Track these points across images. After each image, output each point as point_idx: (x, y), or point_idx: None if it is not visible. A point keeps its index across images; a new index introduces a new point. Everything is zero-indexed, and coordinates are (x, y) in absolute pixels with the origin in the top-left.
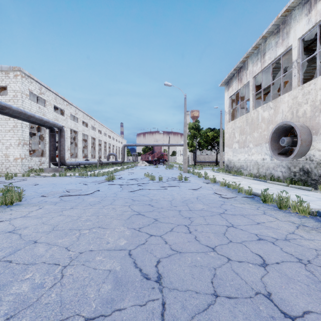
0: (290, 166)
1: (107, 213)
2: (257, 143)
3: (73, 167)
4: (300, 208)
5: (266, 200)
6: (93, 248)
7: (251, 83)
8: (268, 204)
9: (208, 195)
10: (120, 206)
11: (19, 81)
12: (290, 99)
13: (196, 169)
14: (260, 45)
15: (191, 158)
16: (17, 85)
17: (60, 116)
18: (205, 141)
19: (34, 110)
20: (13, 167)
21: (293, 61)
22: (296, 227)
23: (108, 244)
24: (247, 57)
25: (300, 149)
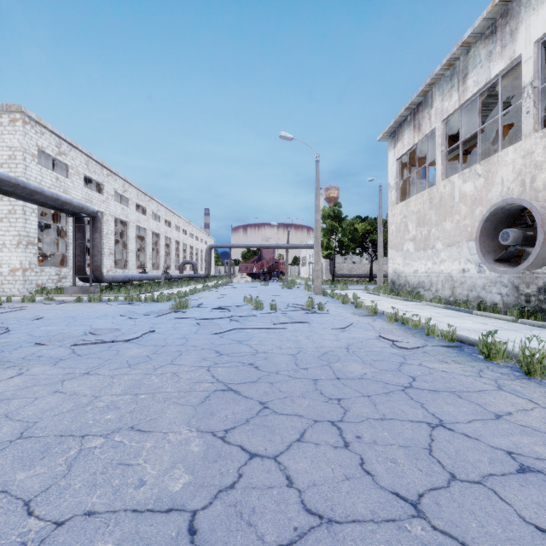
0: (517, 284)
1: (158, 387)
2: (451, 240)
3: (118, 285)
4: None
5: (492, 354)
6: (98, 503)
7: (439, 131)
8: (497, 364)
9: (369, 342)
10: (189, 369)
11: (20, 130)
12: (517, 157)
13: (337, 288)
14: (457, 61)
15: (326, 269)
16: (16, 137)
17: (96, 194)
18: (352, 240)
19: (48, 183)
20: (8, 285)
21: (524, 85)
22: None
23: (139, 487)
24: (431, 85)
25: (541, 251)
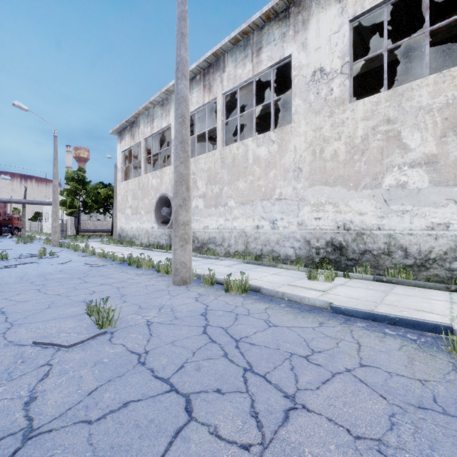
0: (170, 234)
1: None
2: (148, 210)
3: None
4: (148, 264)
5: (131, 263)
6: None
7: (143, 145)
8: (132, 266)
9: (77, 267)
10: None
11: None
12: (170, 173)
13: (78, 241)
14: (150, 109)
15: (71, 225)
16: None
17: None
18: (95, 201)
19: None
20: None
21: (172, 139)
22: (136, 276)
23: None
24: (138, 114)
25: None
